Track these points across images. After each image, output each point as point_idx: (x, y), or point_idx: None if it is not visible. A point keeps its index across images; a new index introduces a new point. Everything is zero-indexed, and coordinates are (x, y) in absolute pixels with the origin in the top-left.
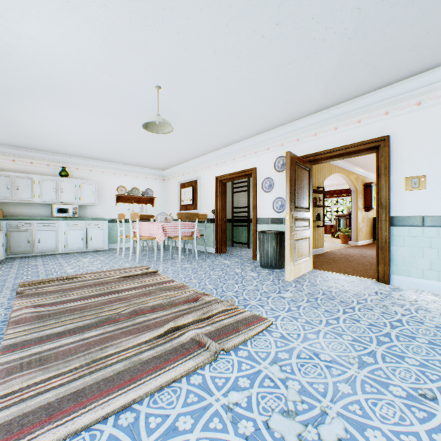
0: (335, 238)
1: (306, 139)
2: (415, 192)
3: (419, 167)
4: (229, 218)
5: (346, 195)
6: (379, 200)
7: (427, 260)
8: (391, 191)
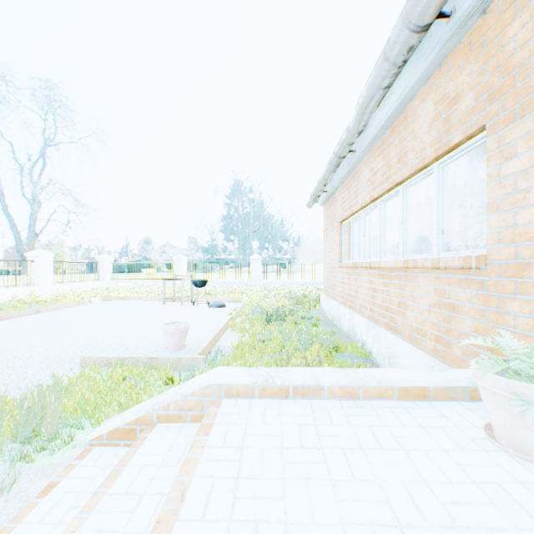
0: None
1: None
2: None
3: None
4: None
5: None
6: None
7: None
8: None
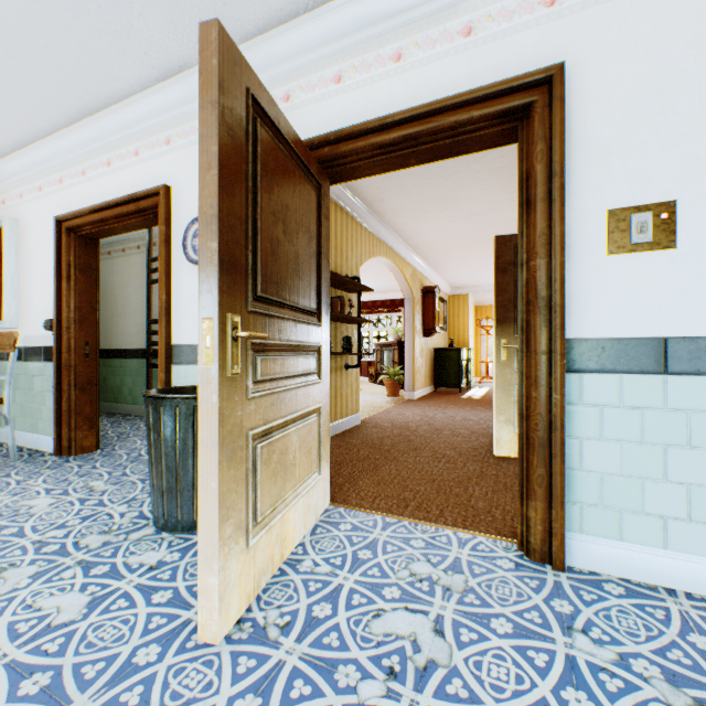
0: (376, 385)
1: (313, 93)
2: (641, 259)
3: (654, 173)
4: (143, 346)
5: (393, 310)
6: (532, 286)
7: (680, 485)
8: (565, 257)
